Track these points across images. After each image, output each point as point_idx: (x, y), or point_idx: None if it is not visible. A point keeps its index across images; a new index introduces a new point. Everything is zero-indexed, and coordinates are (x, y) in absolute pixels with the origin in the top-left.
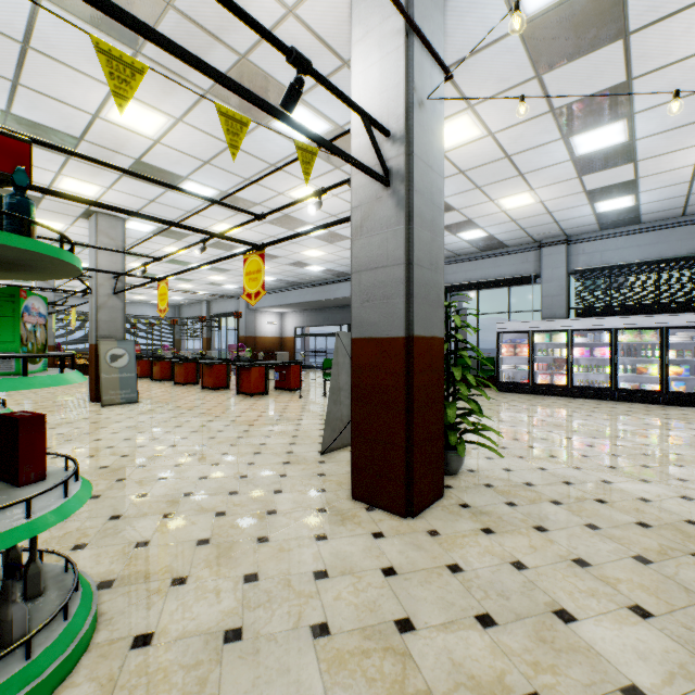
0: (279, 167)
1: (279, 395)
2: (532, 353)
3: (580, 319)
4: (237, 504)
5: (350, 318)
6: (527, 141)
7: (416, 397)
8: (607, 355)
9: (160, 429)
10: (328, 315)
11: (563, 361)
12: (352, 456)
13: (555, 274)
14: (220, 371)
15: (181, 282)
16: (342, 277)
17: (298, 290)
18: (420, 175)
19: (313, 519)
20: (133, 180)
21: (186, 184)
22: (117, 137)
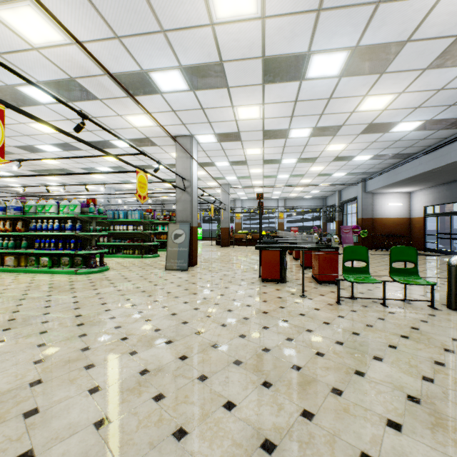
0: None
1: (290, 286)
2: None
3: None
4: None
5: None
6: None
7: None
8: None
9: (89, 302)
10: None
11: None
12: None
13: None
14: None
15: (299, 178)
16: None
17: (408, 163)
18: None
19: None
20: (139, 98)
21: (155, 78)
22: (69, 60)
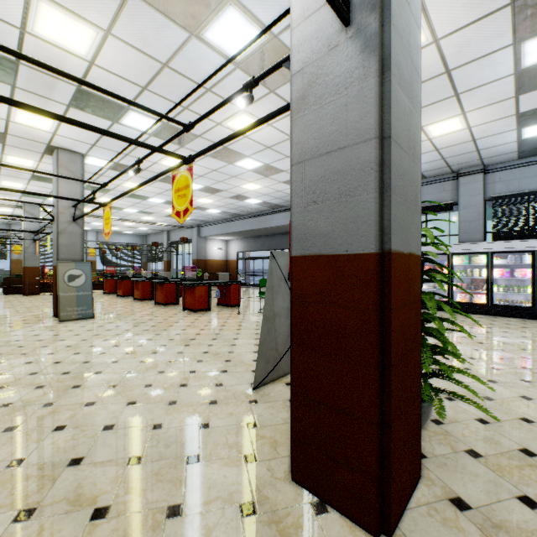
0: (209, 76)
1: (220, 311)
2: (452, 274)
3: (500, 242)
4: (131, 488)
5: (282, 244)
6: (473, 50)
7: (393, 347)
8: (528, 276)
9: (96, 349)
10: (264, 242)
11: (481, 281)
12: (291, 421)
13: (472, 201)
14: (170, 289)
15: (144, 215)
16: (276, 209)
17: (239, 221)
18: (398, 5)
19: (233, 535)
20: (80, 112)
21: (129, 114)
22: (52, 58)
